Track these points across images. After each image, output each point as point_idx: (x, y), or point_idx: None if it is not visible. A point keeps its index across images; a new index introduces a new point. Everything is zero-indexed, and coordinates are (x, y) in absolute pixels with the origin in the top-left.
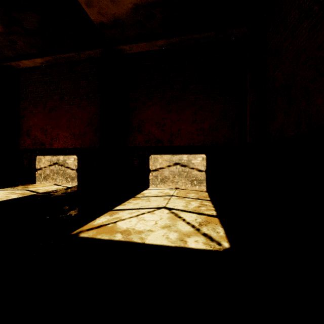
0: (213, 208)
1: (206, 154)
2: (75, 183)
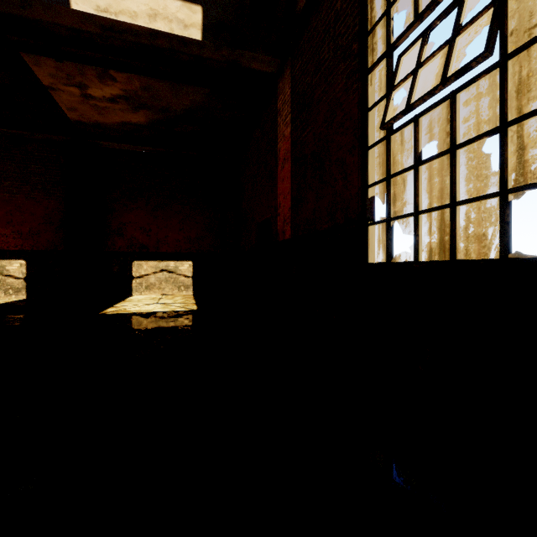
0: (194, 301)
1: (193, 261)
2: (23, 296)
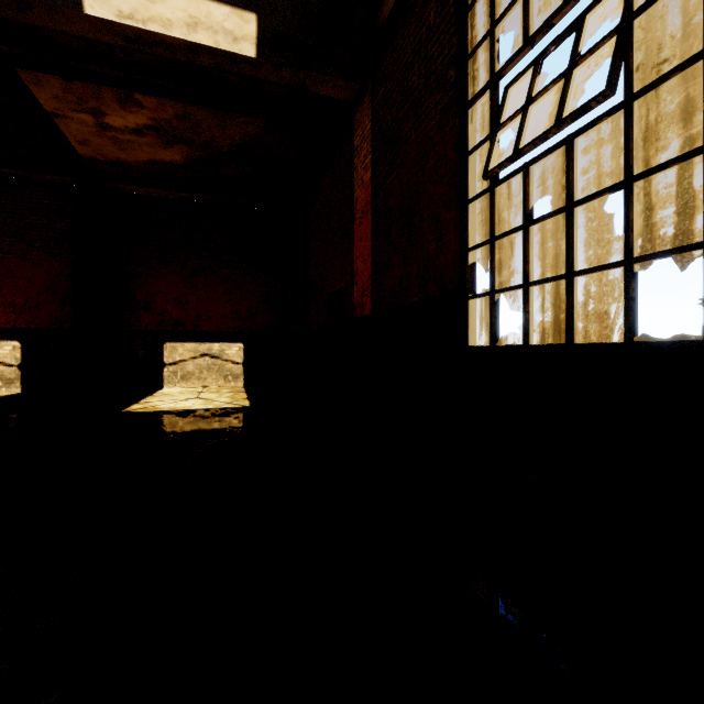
0: (246, 395)
1: (244, 342)
2: (16, 389)
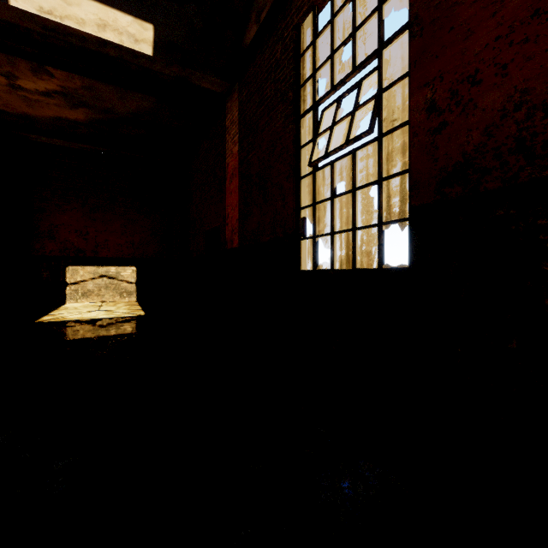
0: (140, 307)
1: (136, 266)
2: None
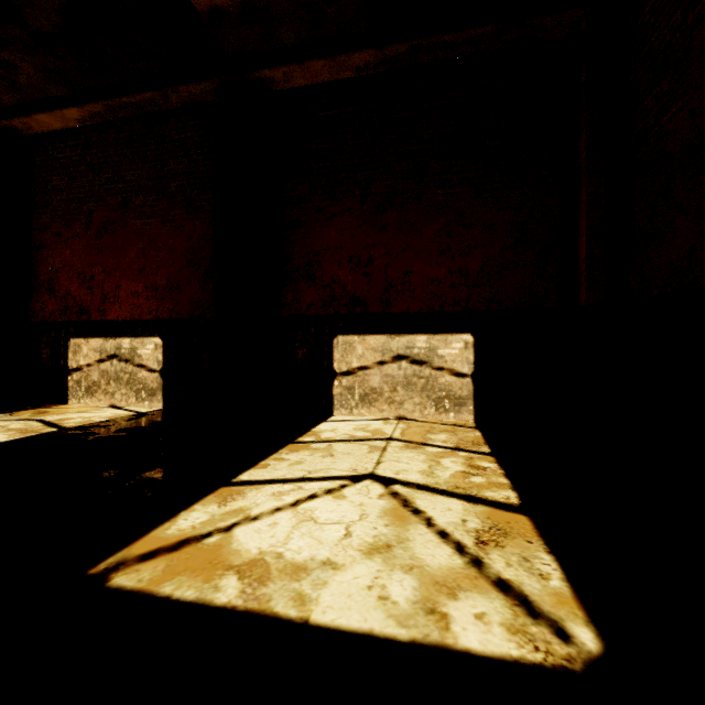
0: (505, 479)
1: (474, 333)
2: (158, 403)
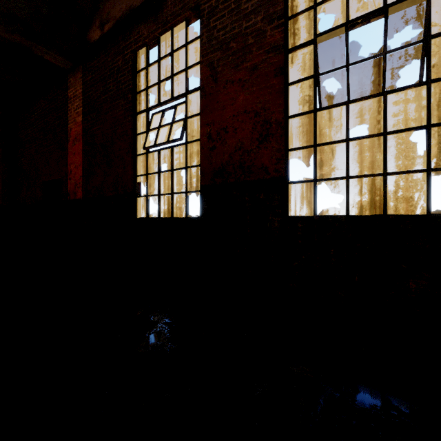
0: None
1: None
2: None
